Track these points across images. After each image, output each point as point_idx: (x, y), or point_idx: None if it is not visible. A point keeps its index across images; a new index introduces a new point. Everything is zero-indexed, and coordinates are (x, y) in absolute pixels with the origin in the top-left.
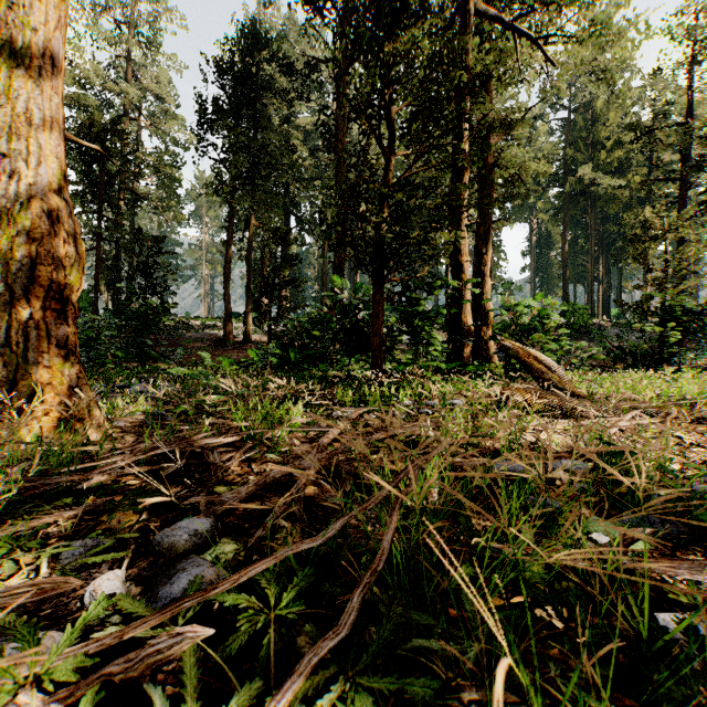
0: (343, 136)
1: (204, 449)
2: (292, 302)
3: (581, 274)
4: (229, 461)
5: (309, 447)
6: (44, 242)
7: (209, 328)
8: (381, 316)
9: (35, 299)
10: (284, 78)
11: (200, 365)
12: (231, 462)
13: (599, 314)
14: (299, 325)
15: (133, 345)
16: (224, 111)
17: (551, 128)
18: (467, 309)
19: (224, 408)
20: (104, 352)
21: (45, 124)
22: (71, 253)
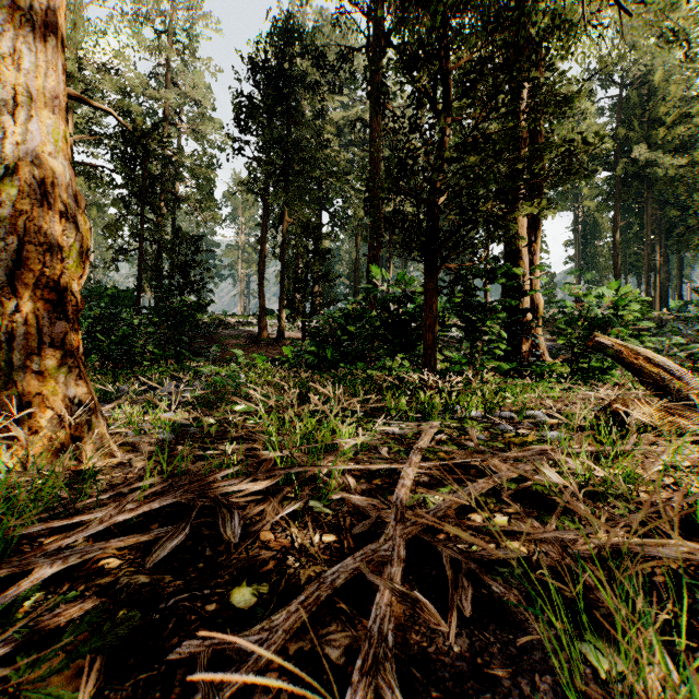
0: (378, 125)
1: (221, 505)
2: (324, 298)
3: (633, 264)
4: (258, 515)
5: (375, 499)
6: (34, 215)
7: (244, 325)
8: (435, 308)
9: (23, 287)
10: (317, 73)
11: (235, 361)
12: (260, 524)
13: (655, 307)
14: (335, 321)
15: (172, 342)
16: (259, 107)
17: (600, 108)
18: (526, 301)
19: (255, 421)
20: (140, 350)
21: (38, 69)
22: (69, 230)
